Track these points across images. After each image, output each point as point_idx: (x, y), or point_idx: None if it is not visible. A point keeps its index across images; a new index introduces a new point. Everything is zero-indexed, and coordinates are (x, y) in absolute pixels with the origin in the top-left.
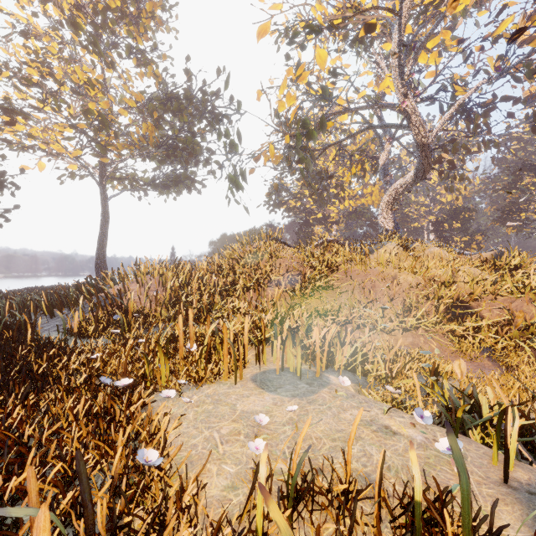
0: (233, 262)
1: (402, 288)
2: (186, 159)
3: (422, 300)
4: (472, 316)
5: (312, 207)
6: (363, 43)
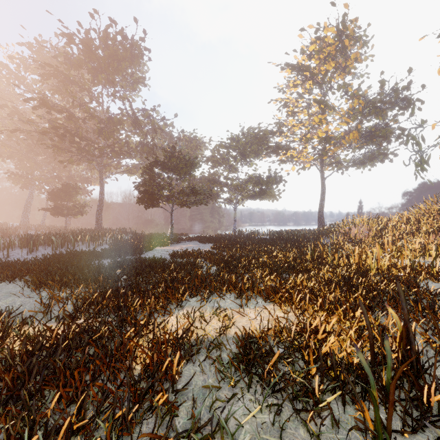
0: (418, 216)
1: None
2: (380, 142)
3: None
4: None
5: None
6: None
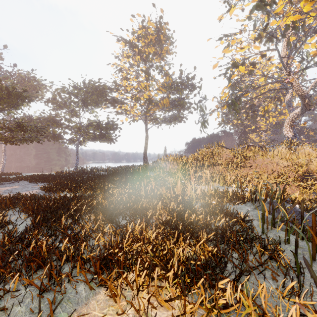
0: (202, 156)
1: (280, 167)
2: (179, 109)
3: (287, 172)
4: (311, 179)
5: (248, 123)
6: (272, 41)
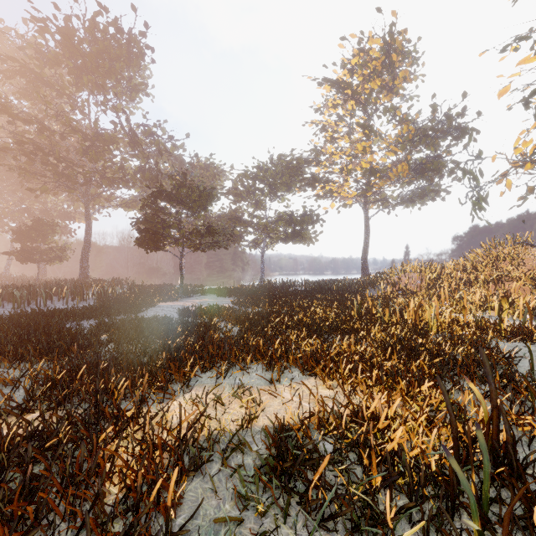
0: (476, 263)
1: None
2: (431, 177)
3: None
4: None
5: None
6: None
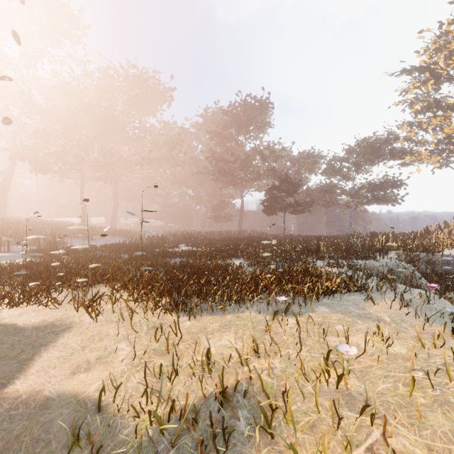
0: None
1: None
2: None
3: None
4: None
5: None
6: None
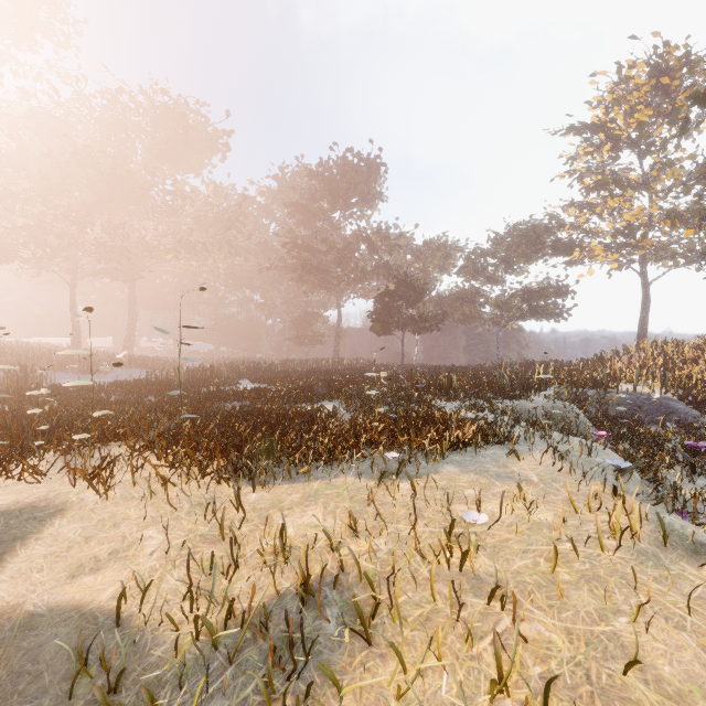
0: None
1: None
2: None
3: None
4: None
5: None
6: None
